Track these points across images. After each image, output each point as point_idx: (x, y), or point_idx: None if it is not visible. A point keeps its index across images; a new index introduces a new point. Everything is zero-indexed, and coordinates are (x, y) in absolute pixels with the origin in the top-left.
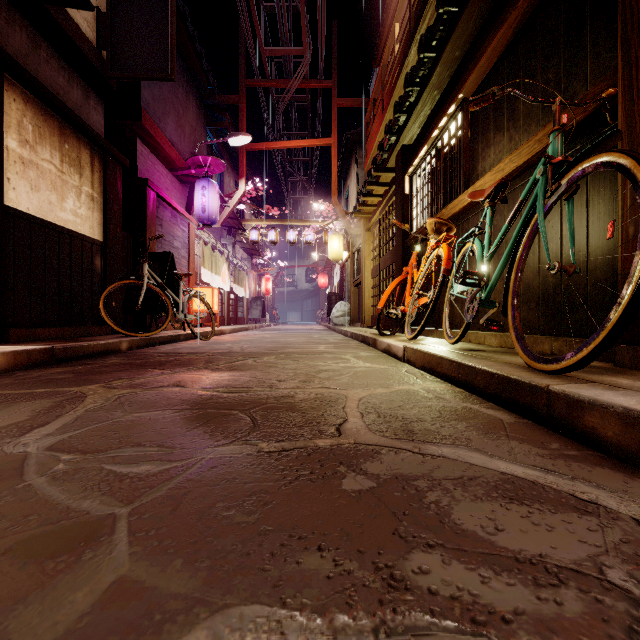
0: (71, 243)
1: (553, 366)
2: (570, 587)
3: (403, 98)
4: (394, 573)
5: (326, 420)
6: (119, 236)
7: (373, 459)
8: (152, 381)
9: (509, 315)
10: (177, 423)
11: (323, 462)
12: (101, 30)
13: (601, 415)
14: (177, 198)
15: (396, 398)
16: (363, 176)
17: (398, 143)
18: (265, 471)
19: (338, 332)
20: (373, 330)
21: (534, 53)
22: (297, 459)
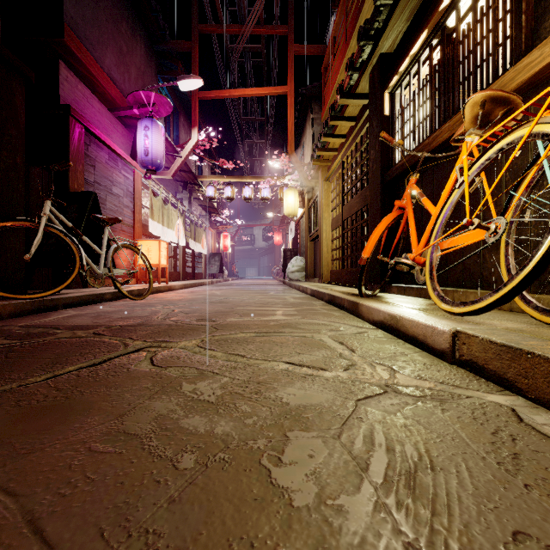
0: None
1: None
2: None
3: None
4: None
5: None
6: (19, 168)
7: None
8: None
9: None
10: None
11: None
12: None
13: None
14: (120, 142)
15: None
16: (318, 131)
17: (376, 50)
18: None
19: (295, 288)
20: (336, 287)
21: None
22: None
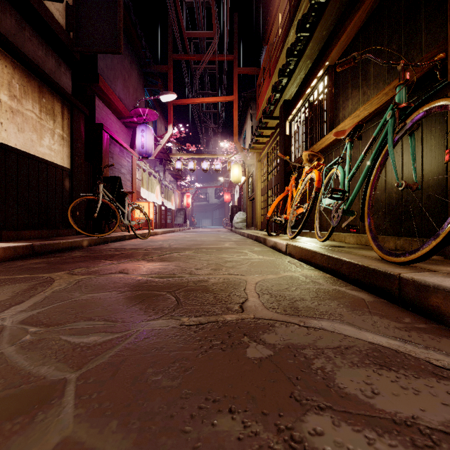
0: (47, 169)
1: (402, 259)
2: (443, 448)
3: (285, 66)
4: (293, 434)
5: (232, 299)
6: (82, 165)
7: (269, 331)
8: (103, 269)
9: (366, 221)
10: (120, 302)
11: (231, 334)
12: (69, 17)
13: (444, 297)
14: (124, 138)
15: (283, 282)
16: (256, 123)
17: (281, 98)
18: (186, 341)
19: (238, 233)
20: (263, 232)
21: (381, 31)
22: (211, 331)
